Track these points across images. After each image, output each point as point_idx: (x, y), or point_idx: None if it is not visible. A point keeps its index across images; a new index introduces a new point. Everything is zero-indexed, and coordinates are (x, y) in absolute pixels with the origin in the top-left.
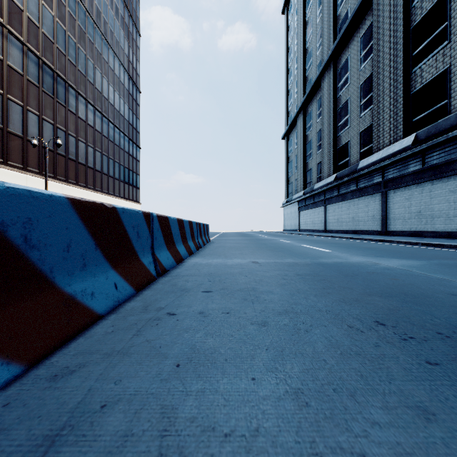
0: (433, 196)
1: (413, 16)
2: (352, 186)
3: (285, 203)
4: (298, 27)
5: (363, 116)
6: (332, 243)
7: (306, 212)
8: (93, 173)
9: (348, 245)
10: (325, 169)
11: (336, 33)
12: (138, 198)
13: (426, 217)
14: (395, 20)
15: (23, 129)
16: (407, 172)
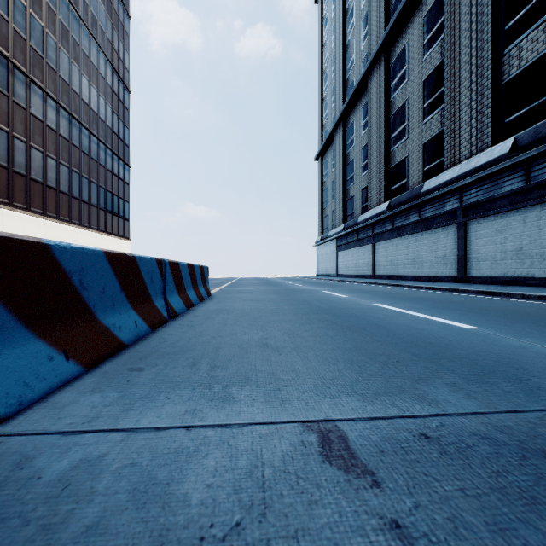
0: (544, 226)
1: None
2: (413, 215)
3: (320, 241)
4: (336, 16)
5: (427, 121)
6: (422, 300)
7: (347, 252)
8: (56, 195)
9: (461, 305)
10: (374, 196)
11: (388, 16)
12: (126, 232)
13: (532, 257)
14: None
15: None
16: (500, 193)
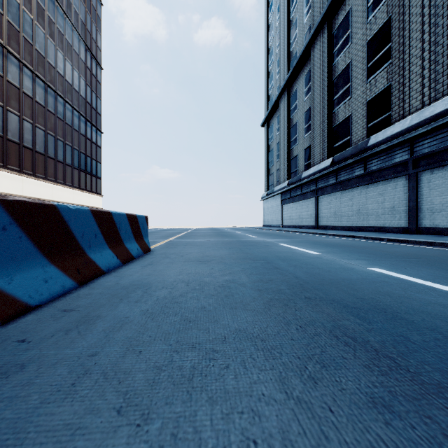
0: None
1: None
2: (357, 169)
3: (266, 196)
4: None
5: (371, 80)
6: (422, 259)
7: (291, 205)
8: (32, 154)
9: None
10: (317, 153)
11: None
12: (98, 189)
13: None
14: None
15: None
16: None
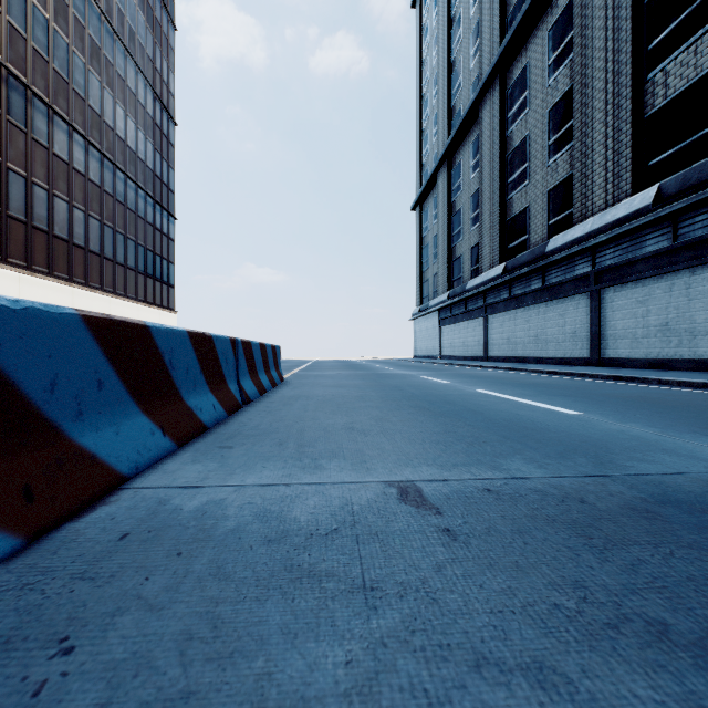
0: (695, 296)
1: None
2: (535, 281)
3: (418, 312)
4: (438, 26)
5: (553, 162)
6: (536, 386)
7: (453, 327)
8: (85, 256)
9: (580, 392)
10: (486, 256)
11: (505, 28)
12: (171, 302)
13: (680, 334)
14: None
15: None
16: (642, 254)
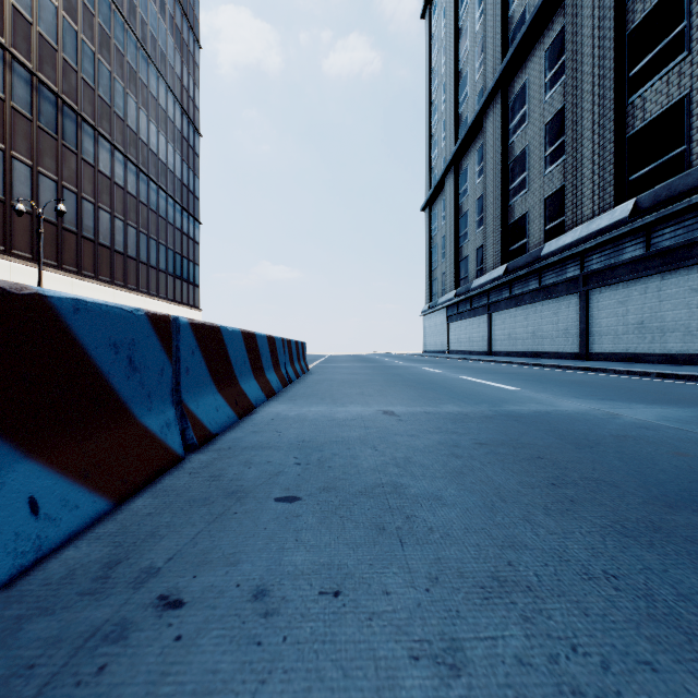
0: (664, 298)
1: (631, 15)
2: (532, 282)
3: (427, 309)
4: (446, 38)
5: (549, 173)
6: (509, 374)
7: (459, 324)
8: (124, 260)
9: (537, 378)
10: (490, 257)
11: (507, 45)
12: (196, 301)
13: (652, 331)
14: (602, 21)
15: (4, 188)
16: (621, 260)
